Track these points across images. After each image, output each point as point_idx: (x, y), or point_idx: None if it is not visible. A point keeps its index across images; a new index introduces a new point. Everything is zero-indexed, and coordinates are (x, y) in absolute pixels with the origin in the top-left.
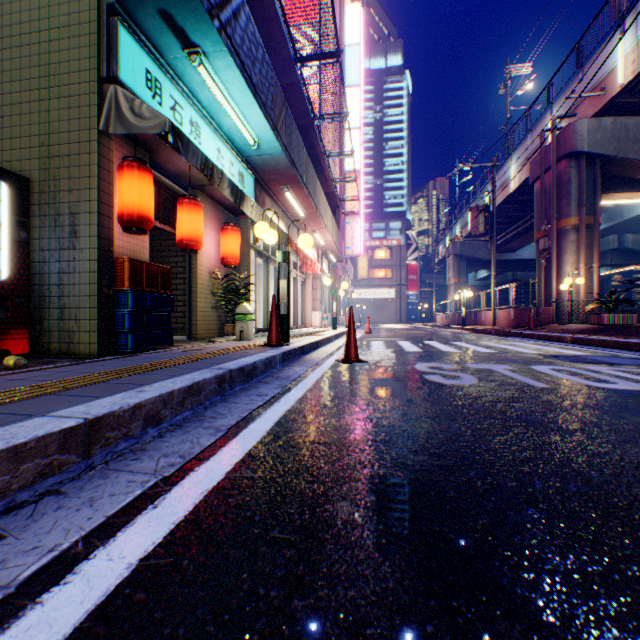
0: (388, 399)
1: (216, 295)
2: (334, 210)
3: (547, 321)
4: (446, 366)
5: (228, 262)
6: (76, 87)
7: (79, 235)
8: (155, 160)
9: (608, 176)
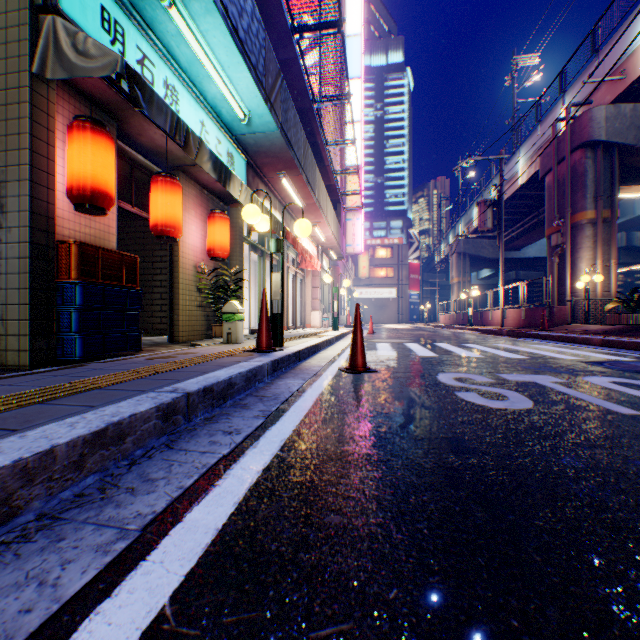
0: (422, 440)
1: (203, 292)
2: (335, 205)
3: (562, 321)
4: (477, 378)
5: (215, 254)
6: (2, 17)
7: (6, 210)
8: (125, 131)
9: (626, 167)
